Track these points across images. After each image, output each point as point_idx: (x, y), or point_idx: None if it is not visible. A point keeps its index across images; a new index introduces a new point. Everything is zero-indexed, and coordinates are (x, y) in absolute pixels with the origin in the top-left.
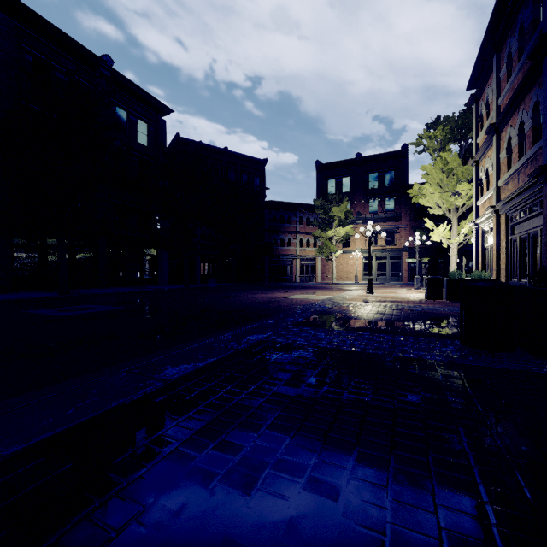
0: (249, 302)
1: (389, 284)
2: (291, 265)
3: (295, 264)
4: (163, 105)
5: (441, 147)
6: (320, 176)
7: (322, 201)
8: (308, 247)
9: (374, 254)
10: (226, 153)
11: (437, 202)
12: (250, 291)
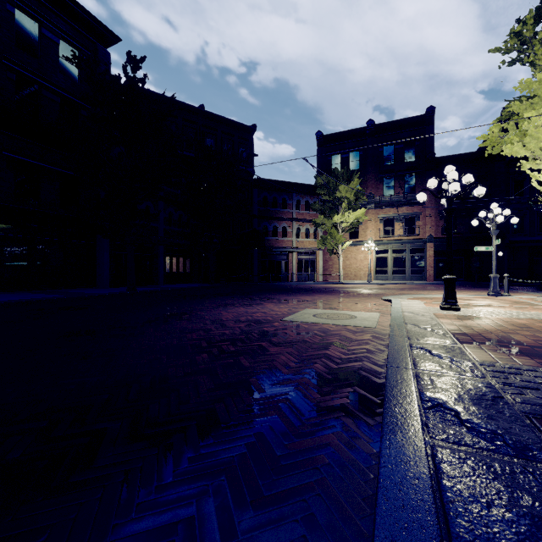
0: (192, 342)
1: (412, 284)
2: (287, 260)
3: (291, 259)
4: (103, 27)
5: None
6: (321, 151)
7: (326, 177)
8: (308, 238)
9: (390, 246)
10: (201, 113)
11: (539, 149)
12: (225, 297)
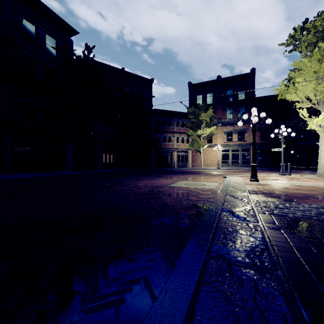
0: (126, 194)
1: (242, 169)
2: (171, 155)
3: (173, 155)
4: (69, 26)
5: (317, 40)
6: (191, 93)
7: (194, 108)
8: (183, 143)
9: (230, 147)
10: (123, 72)
11: (305, 97)
12: (138, 176)
